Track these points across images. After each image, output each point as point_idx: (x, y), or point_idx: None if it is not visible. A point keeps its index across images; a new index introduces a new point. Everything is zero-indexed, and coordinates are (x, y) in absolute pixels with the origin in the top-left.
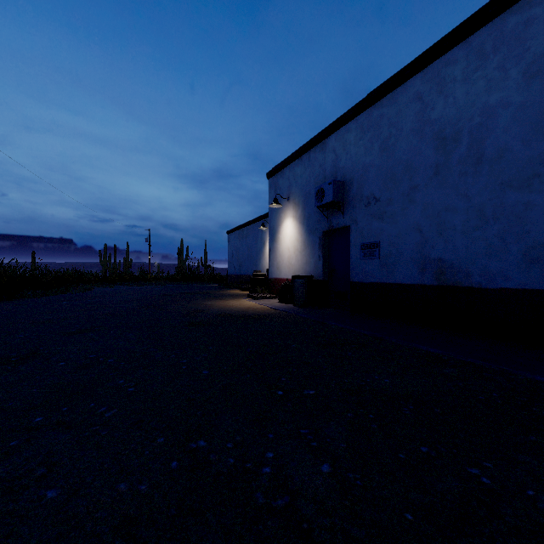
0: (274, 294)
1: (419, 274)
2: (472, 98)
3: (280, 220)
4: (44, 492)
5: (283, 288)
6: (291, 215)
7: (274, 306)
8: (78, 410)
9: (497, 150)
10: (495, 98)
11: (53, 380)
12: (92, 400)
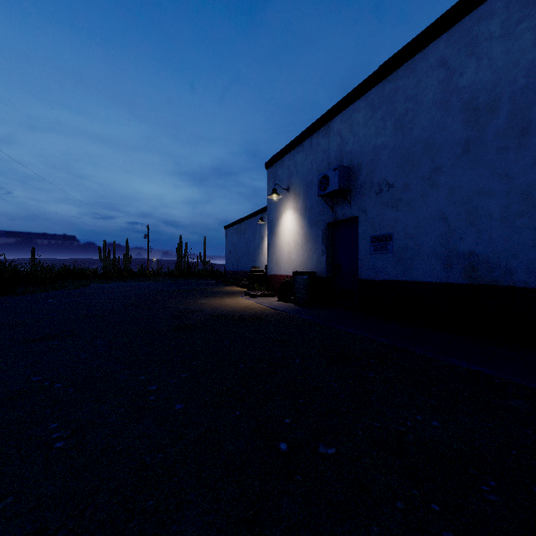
0: (272, 292)
1: (443, 271)
2: (514, 56)
3: (279, 213)
4: None
5: (283, 285)
6: (292, 207)
7: (273, 305)
8: None
9: None
10: None
11: None
12: None
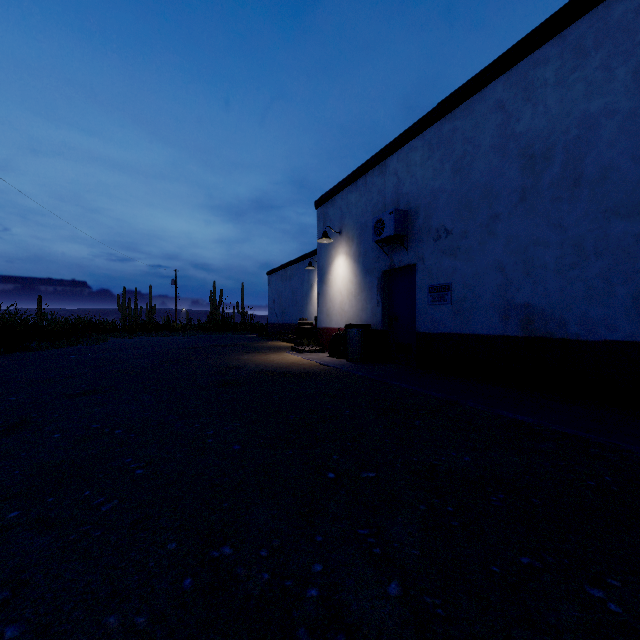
0: (323, 347)
1: (501, 323)
2: (567, 105)
3: (330, 258)
4: (2, 629)
5: (334, 340)
6: (344, 252)
7: (324, 361)
8: (67, 501)
9: (600, 169)
10: (597, 104)
11: (43, 458)
12: (87, 487)
